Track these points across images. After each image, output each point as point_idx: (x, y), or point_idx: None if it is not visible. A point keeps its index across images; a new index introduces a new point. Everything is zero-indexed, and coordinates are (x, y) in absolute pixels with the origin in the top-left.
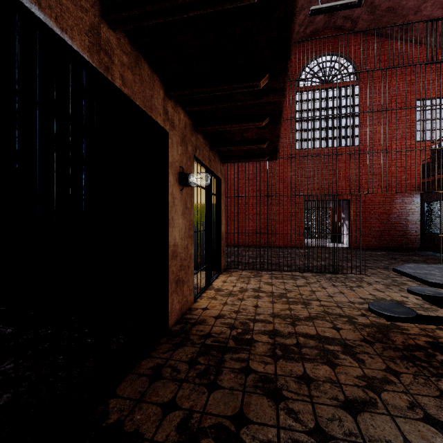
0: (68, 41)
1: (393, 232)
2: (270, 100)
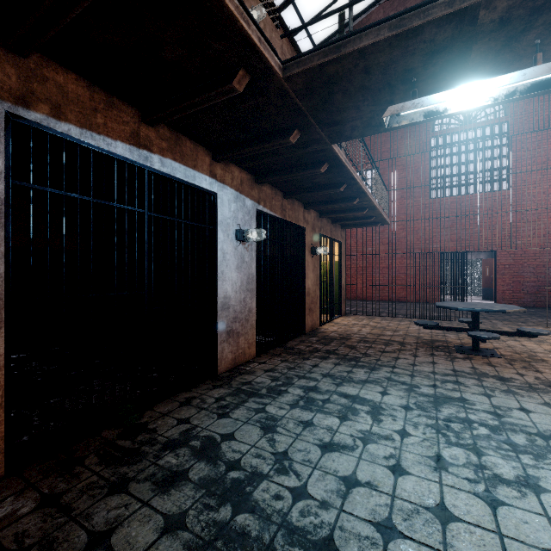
0: (276, 216)
1: None
2: (365, 203)
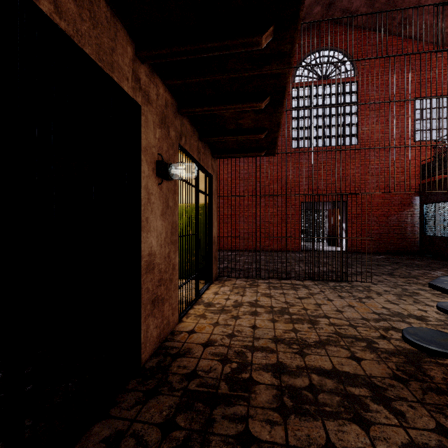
0: None
1: (392, 235)
2: (273, 71)
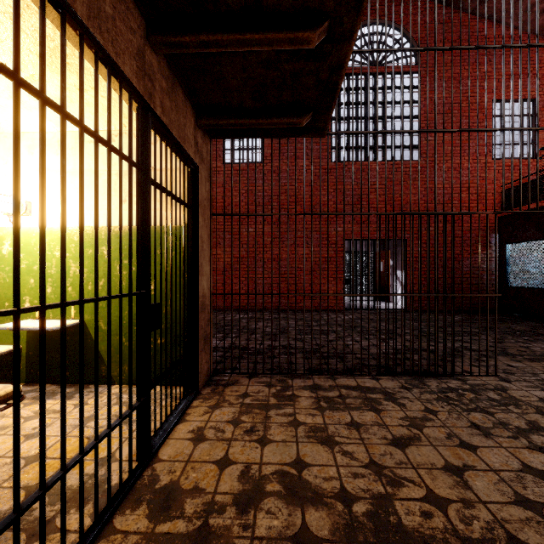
0: None
1: (464, 286)
2: None
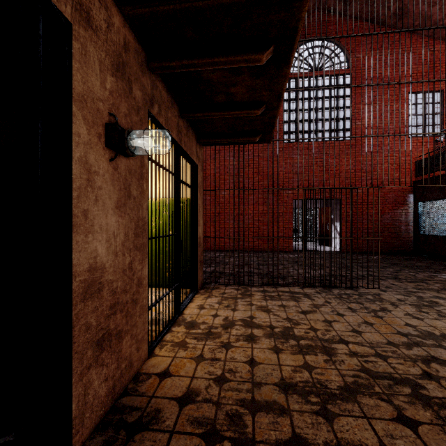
0: None
1: (386, 234)
2: None
